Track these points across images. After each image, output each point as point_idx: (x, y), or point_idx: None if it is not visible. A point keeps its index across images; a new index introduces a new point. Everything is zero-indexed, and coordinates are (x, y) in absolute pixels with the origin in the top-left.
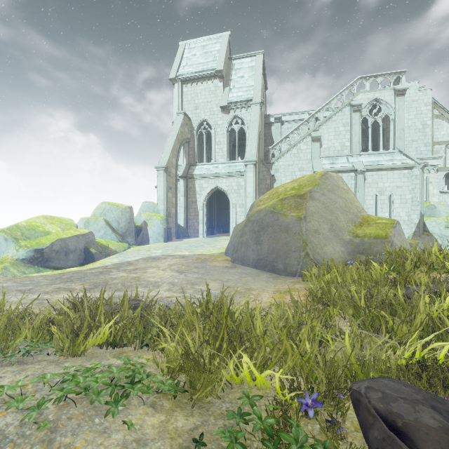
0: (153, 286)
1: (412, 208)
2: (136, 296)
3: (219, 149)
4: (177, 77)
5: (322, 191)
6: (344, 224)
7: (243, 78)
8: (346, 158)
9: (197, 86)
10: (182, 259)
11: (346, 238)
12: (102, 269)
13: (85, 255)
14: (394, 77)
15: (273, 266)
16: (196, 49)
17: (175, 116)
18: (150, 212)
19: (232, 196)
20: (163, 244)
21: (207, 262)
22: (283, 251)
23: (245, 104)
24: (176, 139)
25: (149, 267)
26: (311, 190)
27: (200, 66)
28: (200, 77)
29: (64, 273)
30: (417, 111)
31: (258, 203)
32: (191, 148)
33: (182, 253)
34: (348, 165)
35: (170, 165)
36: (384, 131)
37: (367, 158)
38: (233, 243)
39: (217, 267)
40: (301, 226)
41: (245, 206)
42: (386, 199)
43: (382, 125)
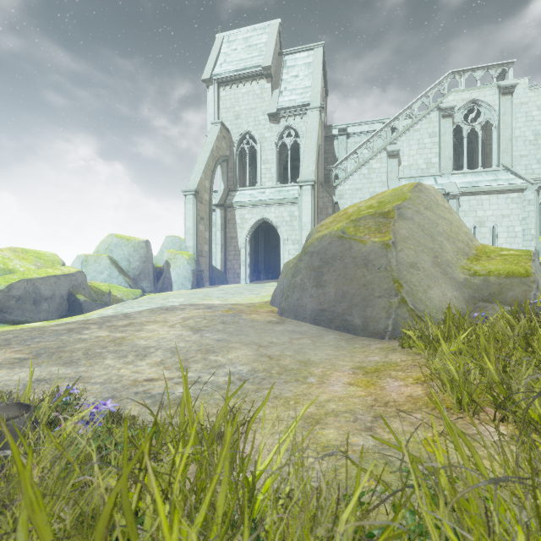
0: (136, 355)
1: (524, 243)
2: (26, 394)
3: (267, 170)
4: (213, 78)
5: (416, 208)
6: (453, 257)
7: (298, 78)
8: (434, 179)
9: (238, 89)
10: (206, 310)
11: (458, 276)
12: (78, 324)
13: (69, 304)
14: (498, 70)
15: (344, 321)
16: (237, 42)
17: (209, 127)
18: (175, 250)
19: (283, 229)
20: (190, 291)
21: (242, 315)
22: (360, 297)
23: (300, 111)
24: (210, 156)
25: (150, 322)
26: (400, 205)
27: (241, 63)
28: (242, 77)
29: (11, 332)
30: (528, 117)
31: (318, 228)
32: (231, 169)
33: (211, 302)
34: (436, 187)
35: (202, 188)
36: (482, 144)
37: (461, 178)
38: (283, 287)
39: (255, 322)
40: (389, 257)
41: (299, 241)
42: (487, 232)
43: (481, 134)
